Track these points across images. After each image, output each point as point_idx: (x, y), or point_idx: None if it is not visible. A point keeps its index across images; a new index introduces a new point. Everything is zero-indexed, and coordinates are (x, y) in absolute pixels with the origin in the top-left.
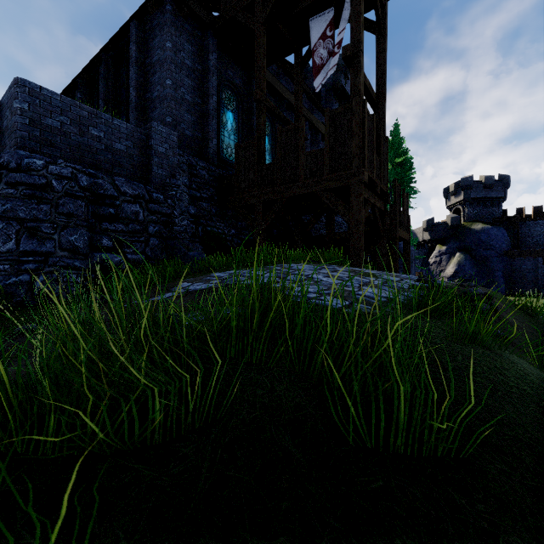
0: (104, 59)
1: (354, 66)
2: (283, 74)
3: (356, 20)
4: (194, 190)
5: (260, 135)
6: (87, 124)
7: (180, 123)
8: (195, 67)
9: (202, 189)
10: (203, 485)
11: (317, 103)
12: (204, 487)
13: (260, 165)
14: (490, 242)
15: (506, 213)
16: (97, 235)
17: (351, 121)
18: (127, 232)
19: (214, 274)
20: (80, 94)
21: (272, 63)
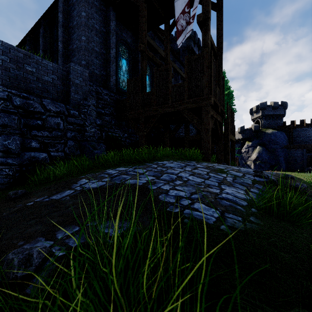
0: (43, 24)
1: (205, 28)
2: (157, 39)
3: None
4: (100, 109)
5: (143, 73)
6: (23, 62)
7: (91, 65)
8: (101, 29)
9: (105, 108)
10: None
11: (177, 57)
12: None
13: (143, 93)
14: (276, 140)
15: (285, 123)
16: (27, 139)
17: (202, 64)
18: (51, 137)
19: (107, 172)
20: (28, 47)
21: (151, 29)
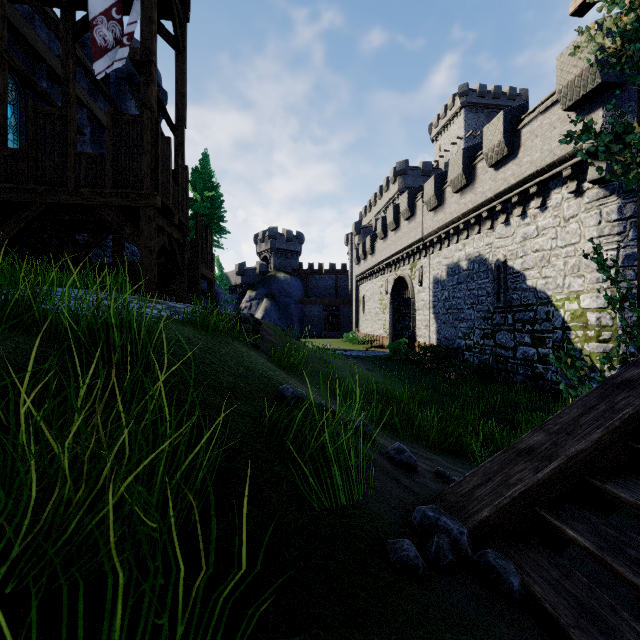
0: None
1: (146, 76)
2: (43, 22)
3: (148, 26)
4: None
5: None
6: None
7: None
8: None
9: None
10: None
11: (103, 88)
12: None
13: None
14: (290, 290)
15: (301, 266)
16: None
17: (142, 135)
18: None
19: None
20: None
21: (20, 1)
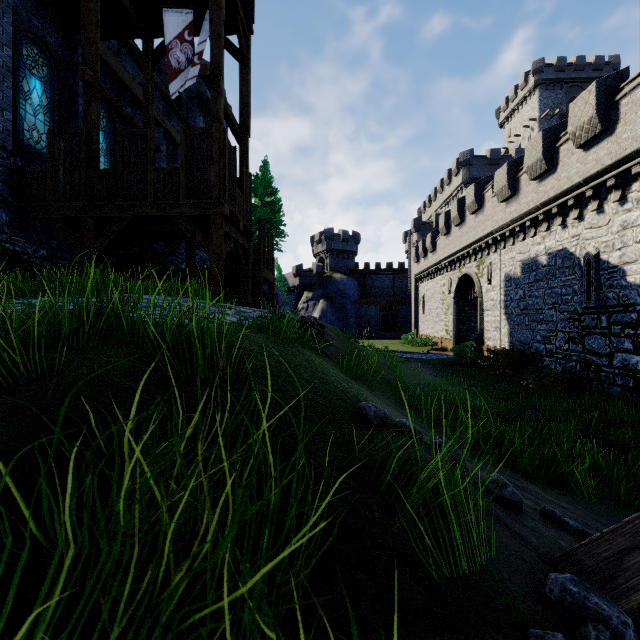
0: None
1: (215, 90)
2: (127, 55)
3: (216, 42)
4: None
5: (91, 129)
6: None
7: None
8: None
9: None
10: (51, 399)
11: (176, 108)
12: (52, 399)
13: (91, 168)
14: (346, 291)
15: (357, 266)
16: None
17: (211, 147)
18: None
19: (17, 301)
20: None
21: (110, 37)
